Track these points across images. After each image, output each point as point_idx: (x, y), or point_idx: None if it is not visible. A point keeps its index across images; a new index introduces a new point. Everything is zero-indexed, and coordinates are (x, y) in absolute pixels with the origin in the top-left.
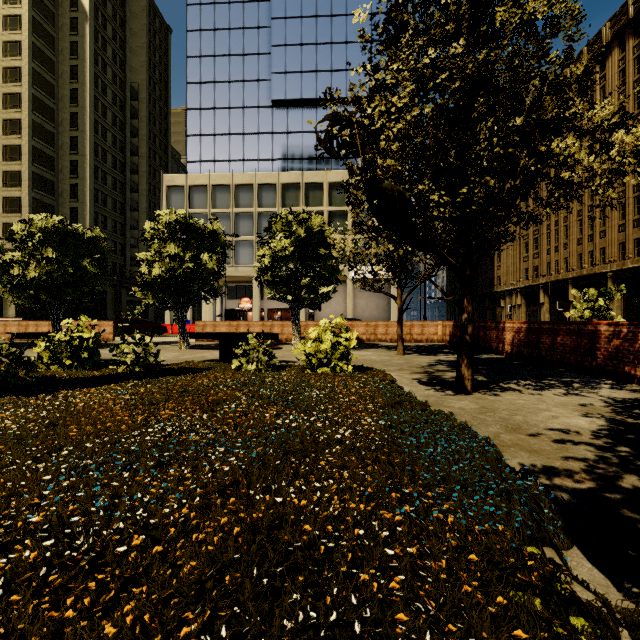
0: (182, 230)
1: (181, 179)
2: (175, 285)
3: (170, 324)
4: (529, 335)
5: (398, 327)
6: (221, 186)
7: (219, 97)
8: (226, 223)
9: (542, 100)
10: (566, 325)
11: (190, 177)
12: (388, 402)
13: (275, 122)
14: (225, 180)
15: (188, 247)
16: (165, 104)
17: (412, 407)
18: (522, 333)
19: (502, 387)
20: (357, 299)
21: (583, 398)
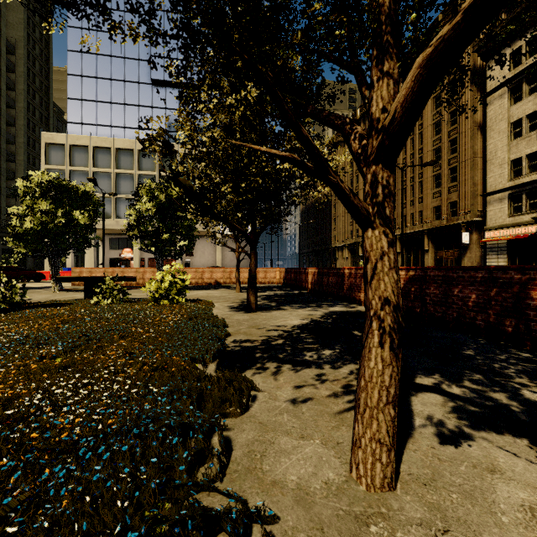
0: (55, 189)
1: (61, 138)
2: (47, 237)
3: (49, 271)
4: (318, 277)
5: (236, 272)
6: (102, 148)
7: (101, 68)
8: (107, 182)
9: (289, 135)
10: (333, 270)
11: (71, 137)
12: (189, 317)
13: (154, 98)
14: (106, 143)
15: (60, 204)
16: (46, 63)
17: (203, 319)
18: (316, 275)
19: (279, 308)
20: (226, 251)
21: (316, 312)
